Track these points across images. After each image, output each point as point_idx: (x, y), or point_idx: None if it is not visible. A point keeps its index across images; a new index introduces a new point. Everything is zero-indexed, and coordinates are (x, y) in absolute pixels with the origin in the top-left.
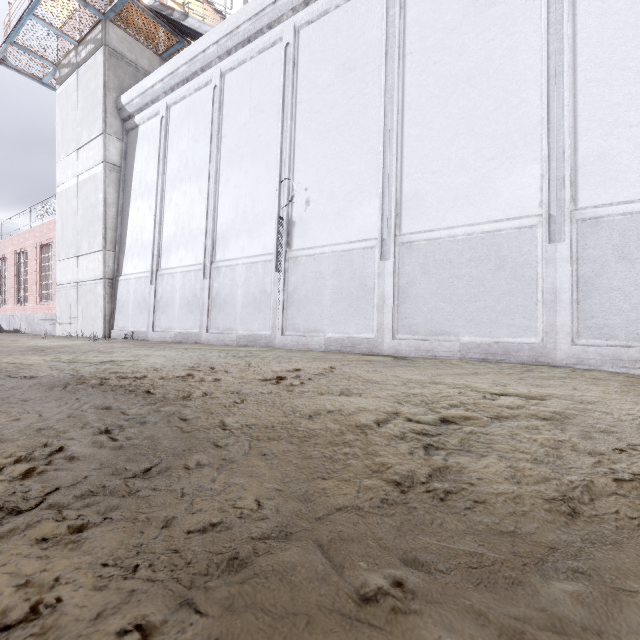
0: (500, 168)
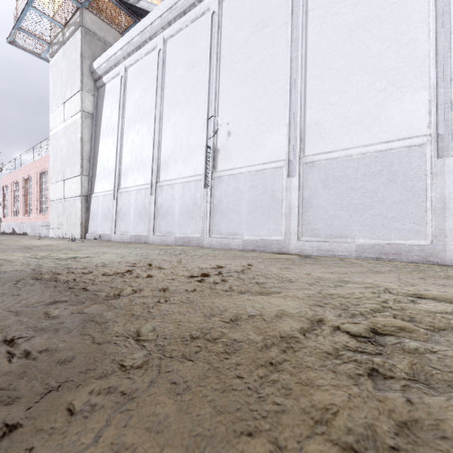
0: (391, 97)
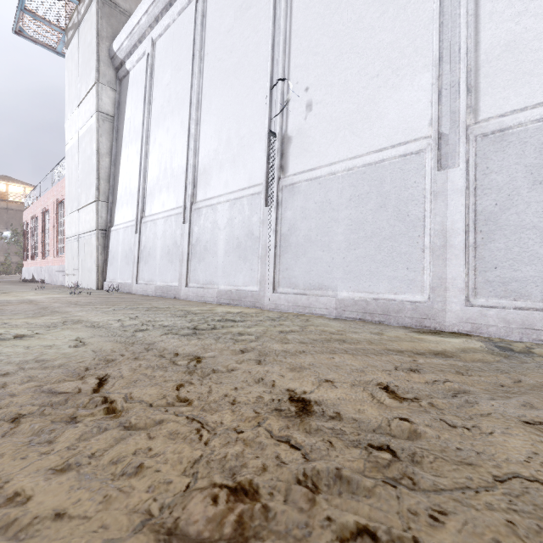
0: None
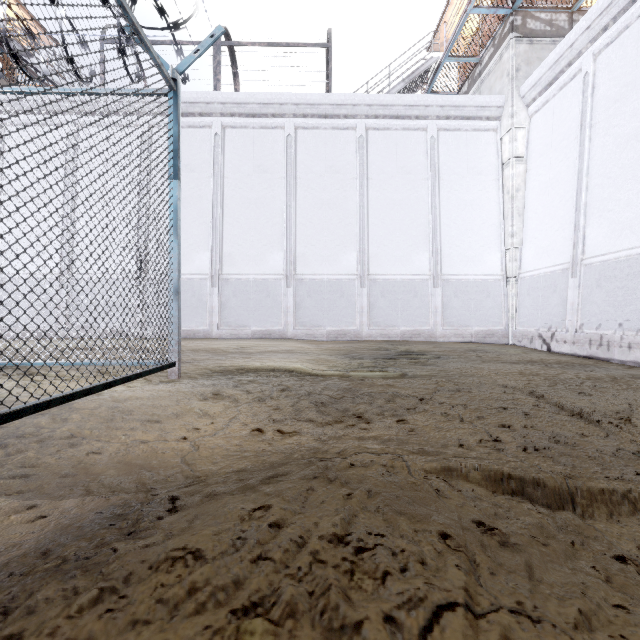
0: (269, 250)
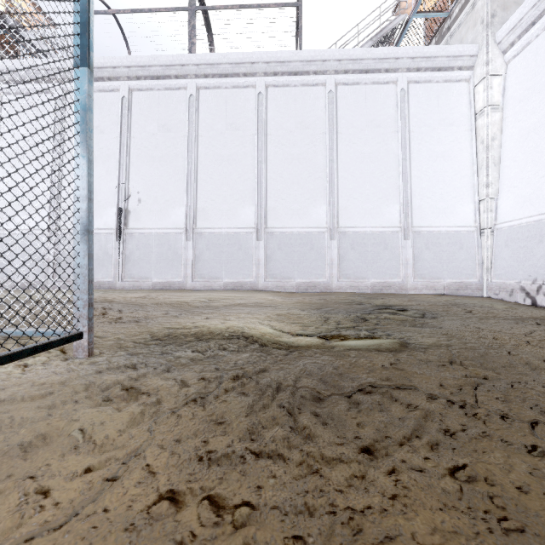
0: (240, 205)
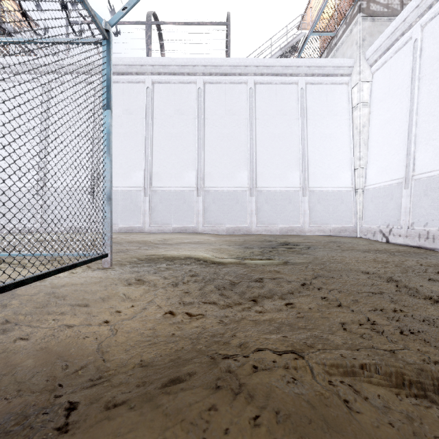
0: (185, 170)
